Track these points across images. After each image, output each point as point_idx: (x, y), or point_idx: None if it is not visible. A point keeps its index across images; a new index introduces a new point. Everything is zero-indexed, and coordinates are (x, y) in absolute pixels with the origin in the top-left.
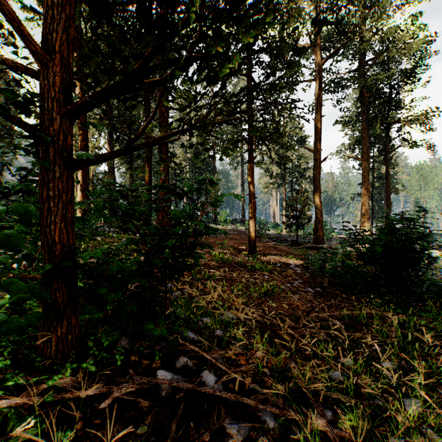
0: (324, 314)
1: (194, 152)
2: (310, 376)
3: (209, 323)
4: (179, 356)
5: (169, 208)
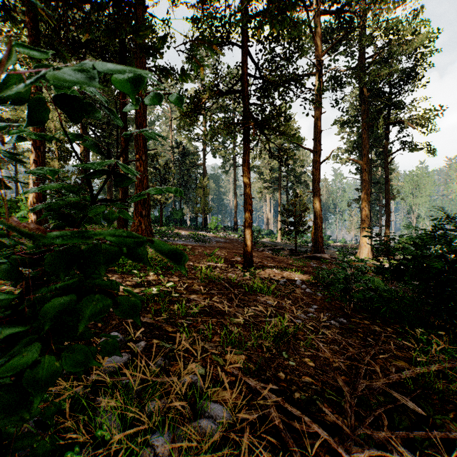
0: (380, 382)
1: (182, 153)
2: None
3: (168, 454)
4: None
5: (148, 212)
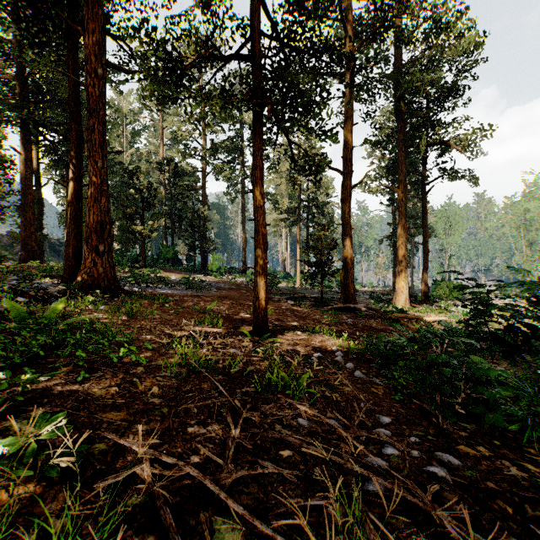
0: None
1: (174, 172)
2: None
3: None
4: None
5: (108, 247)
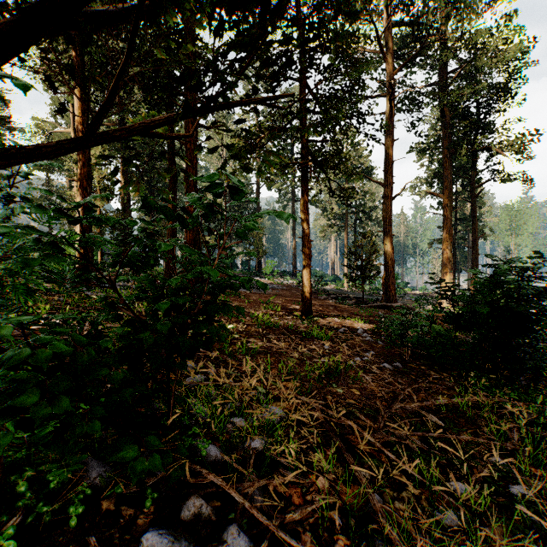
0: (413, 405)
1: None
2: (410, 528)
3: (244, 427)
4: (189, 494)
5: None
